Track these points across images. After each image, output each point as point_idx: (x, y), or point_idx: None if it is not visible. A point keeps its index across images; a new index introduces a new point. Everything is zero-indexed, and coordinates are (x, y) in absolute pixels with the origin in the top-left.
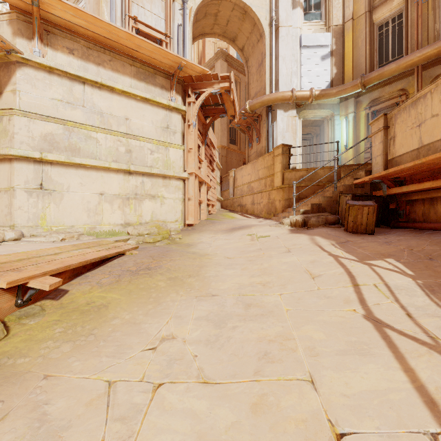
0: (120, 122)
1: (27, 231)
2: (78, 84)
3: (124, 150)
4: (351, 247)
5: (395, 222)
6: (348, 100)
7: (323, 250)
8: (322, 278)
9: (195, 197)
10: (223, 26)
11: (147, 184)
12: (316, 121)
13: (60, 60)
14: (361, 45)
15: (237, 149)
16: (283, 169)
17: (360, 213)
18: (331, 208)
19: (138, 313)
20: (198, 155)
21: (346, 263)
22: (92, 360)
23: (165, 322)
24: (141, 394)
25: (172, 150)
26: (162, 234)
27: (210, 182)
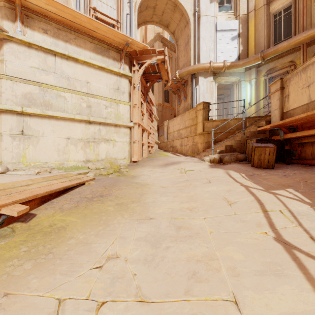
0: (82, 84)
1: (12, 166)
2: (50, 56)
3: (85, 105)
4: (257, 179)
5: (290, 159)
6: (251, 69)
7: (236, 181)
8: (237, 205)
9: (138, 140)
10: (160, 16)
11: (102, 131)
12: (227, 85)
13: (37, 37)
14: (261, 29)
15: (170, 106)
16: (204, 120)
17: (263, 153)
18: (240, 149)
19: (90, 234)
20: (141, 109)
21: (255, 192)
22: (47, 278)
23: (111, 242)
24: (86, 313)
25: (121, 106)
26: (114, 168)
27: (150, 129)
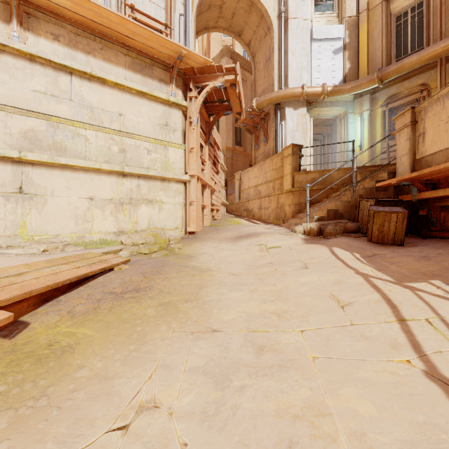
0: (112, 118)
1: (4, 242)
2: (64, 74)
3: (117, 149)
4: (381, 263)
5: (427, 231)
6: (363, 96)
7: (347, 266)
8: (354, 308)
9: (197, 202)
10: (228, 19)
11: (143, 187)
12: (328, 120)
13: (44, 47)
14: (377, 37)
15: (243, 151)
16: (293, 171)
17: (386, 221)
18: (350, 214)
19: (112, 360)
20: (200, 155)
21: (380, 286)
22: None
23: (148, 375)
24: None
25: (172, 150)
26: (160, 244)
27: (214, 185)
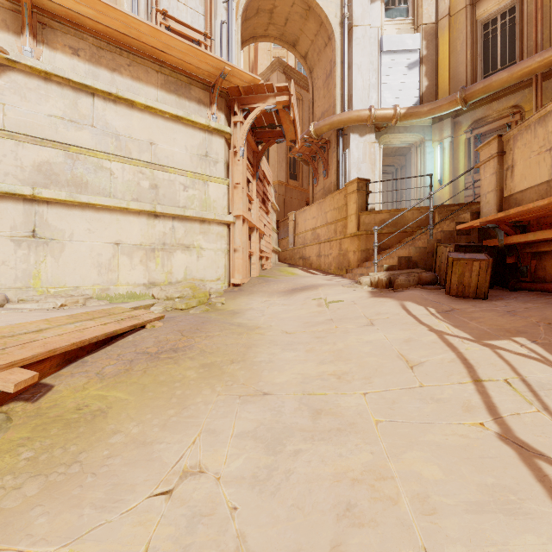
0: (142, 147)
1: (15, 295)
2: (85, 96)
3: (148, 185)
4: (459, 319)
5: (516, 282)
6: (443, 121)
7: (420, 323)
8: (425, 368)
9: (243, 247)
10: (280, 26)
11: (178, 230)
12: (401, 149)
13: (61, 63)
14: (460, 49)
15: (298, 186)
16: (359, 211)
17: (467, 271)
18: (425, 262)
19: (151, 424)
20: (247, 192)
21: (456, 344)
22: (67, 516)
23: (191, 441)
24: None
25: (213, 185)
26: (199, 298)
27: (263, 227)
